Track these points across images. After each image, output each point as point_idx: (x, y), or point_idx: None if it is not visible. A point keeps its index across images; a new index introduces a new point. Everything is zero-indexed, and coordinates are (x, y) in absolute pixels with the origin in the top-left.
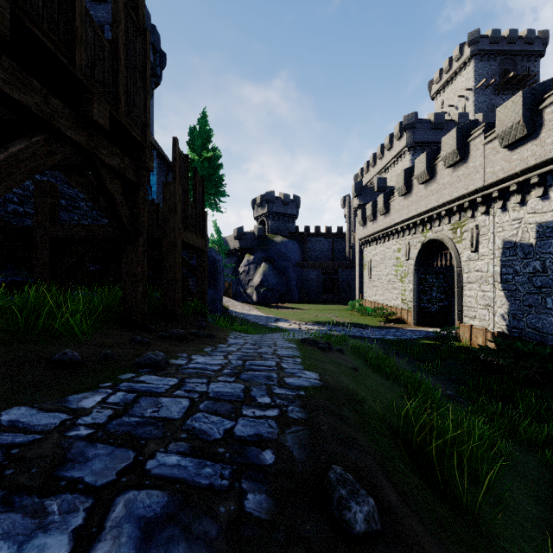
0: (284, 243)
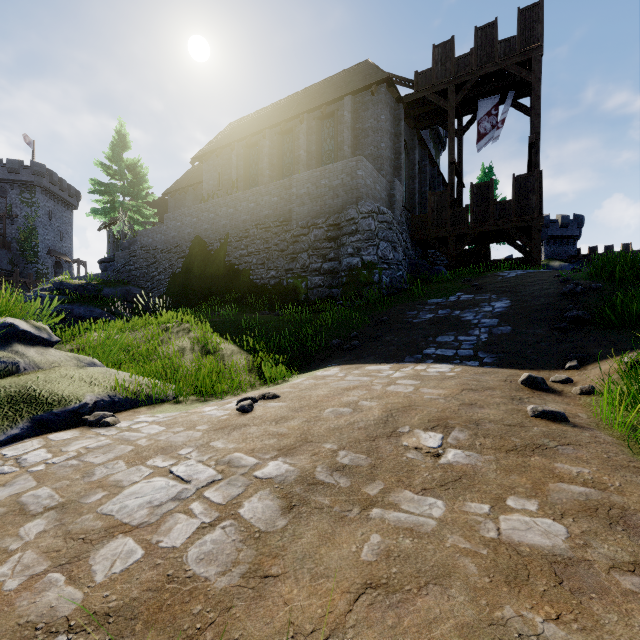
0: (563, 267)
